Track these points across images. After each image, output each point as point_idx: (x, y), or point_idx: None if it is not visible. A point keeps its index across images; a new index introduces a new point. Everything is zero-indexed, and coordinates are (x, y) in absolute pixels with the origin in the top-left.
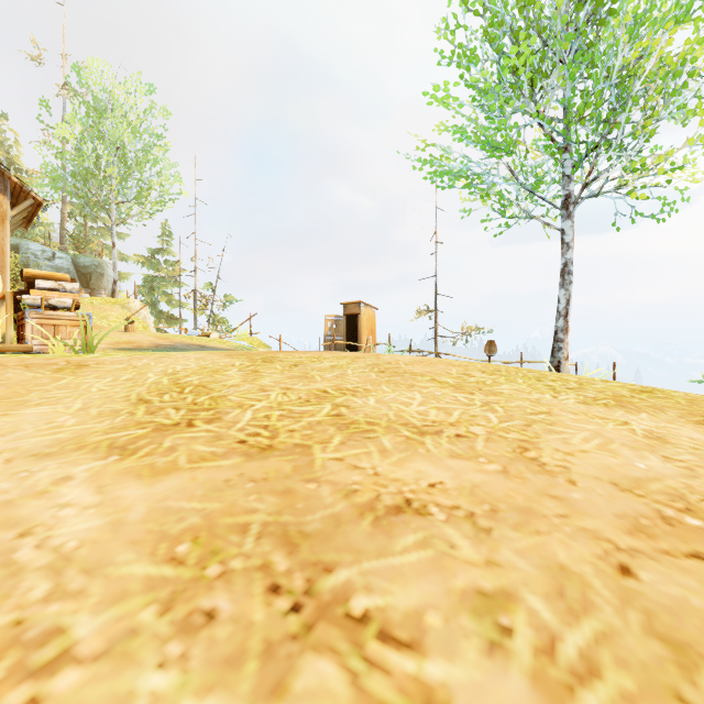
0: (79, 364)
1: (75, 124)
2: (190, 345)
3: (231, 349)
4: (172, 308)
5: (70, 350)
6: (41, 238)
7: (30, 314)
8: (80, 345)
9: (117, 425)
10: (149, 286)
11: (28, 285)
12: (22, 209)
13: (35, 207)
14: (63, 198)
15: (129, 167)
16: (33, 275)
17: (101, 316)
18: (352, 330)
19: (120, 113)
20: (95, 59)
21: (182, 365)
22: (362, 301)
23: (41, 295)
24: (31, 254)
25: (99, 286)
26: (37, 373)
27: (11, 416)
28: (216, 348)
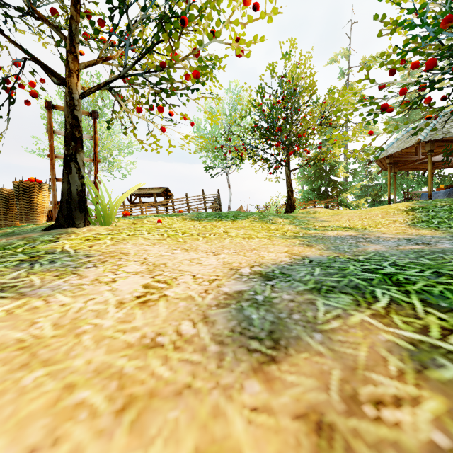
0: None
1: None
2: None
3: None
4: None
5: None
6: None
7: None
8: None
9: None
10: None
11: None
12: None
13: None
14: None
15: None
16: None
17: None
18: None
19: None
20: None
21: None
22: None
23: None
24: None
25: None
26: None
27: None
28: None
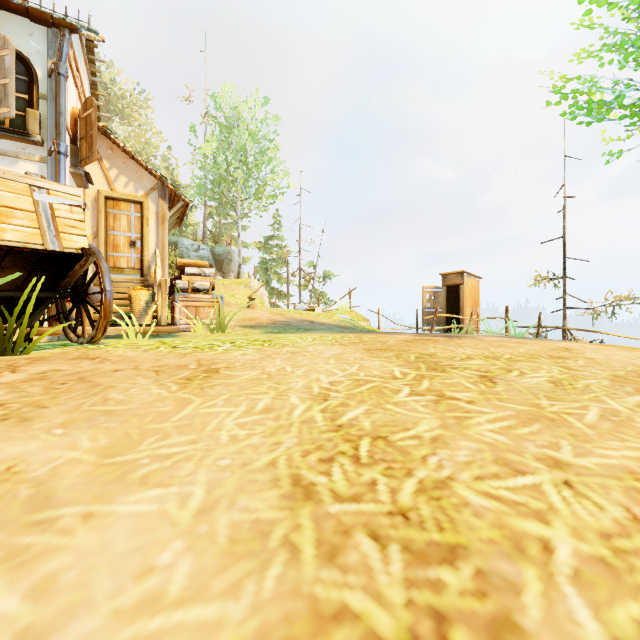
0: (209, 368)
1: (212, 141)
2: (302, 321)
3: (337, 324)
4: (281, 285)
5: (207, 328)
6: (191, 235)
7: (178, 297)
8: (215, 324)
9: (269, 617)
10: (263, 267)
11: (180, 272)
12: (176, 210)
13: (184, 208)
14: (205, 202)
15: (249, 169)
16: (184, 264)
17: (230, 294)
18: (452, 301)
19: (243, 125)
20: (226, 86)
21: (325, 374)
22: (464, 271)
23: (188, 279)
24: (184, 248)
25: (229, 270)
26: (163, 388)
27: (94, 524)
28: (324, 323)
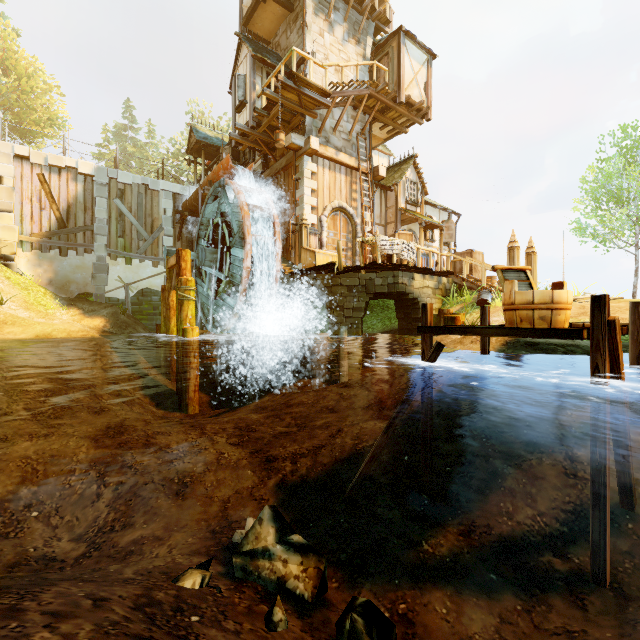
0: None
1: None
2: None
3: None
4: None
5: None
6: None
7: None
8: None
9: None
10: None
11: None
12: None
13: None
14: None
15: None
16: None
17: None
18: None
19: None
20: None
21: None
22: None
23: None
24: None
25: None
26: None
27: None
28: None
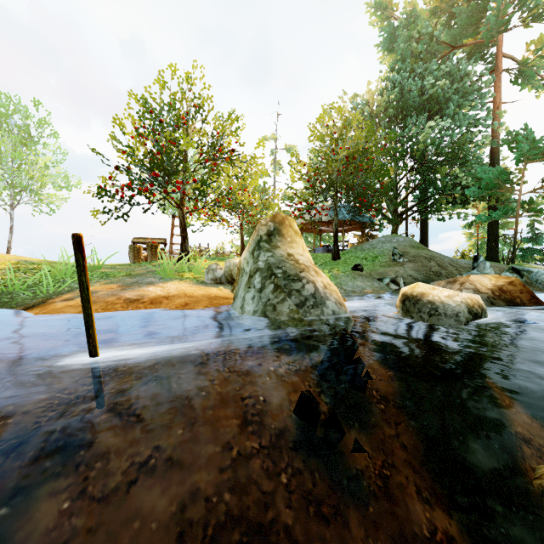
0: None
1: None
2: None
3: None
4: None
5: None
6: None
7: None
8: None
9: None
10: None
11: None
12: None
13: None
14: None
15: None
16: None
17: None
18: None
19: None
20: None
21: None
22: None
23: None
24: None
25: None
26: None
27: None
28: None
